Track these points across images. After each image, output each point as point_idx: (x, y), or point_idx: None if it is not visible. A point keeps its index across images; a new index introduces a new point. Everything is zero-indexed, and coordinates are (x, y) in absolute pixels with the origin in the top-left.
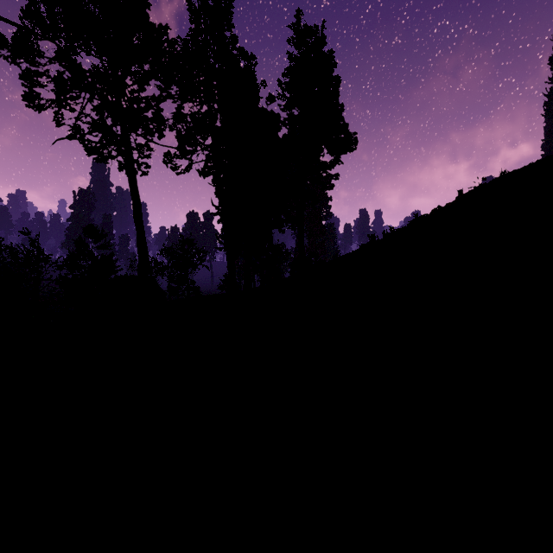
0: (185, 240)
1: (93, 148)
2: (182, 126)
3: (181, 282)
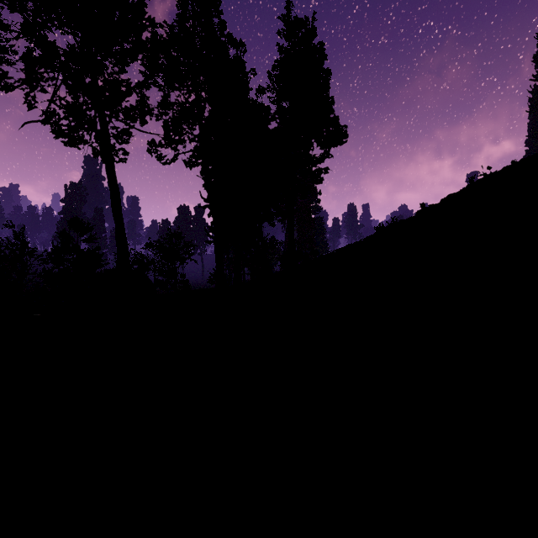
0: (173, 233)
1: (62, 130)
2: (167, 113)
3: (170, 276)
